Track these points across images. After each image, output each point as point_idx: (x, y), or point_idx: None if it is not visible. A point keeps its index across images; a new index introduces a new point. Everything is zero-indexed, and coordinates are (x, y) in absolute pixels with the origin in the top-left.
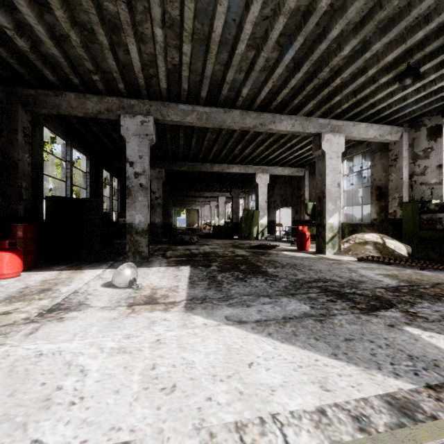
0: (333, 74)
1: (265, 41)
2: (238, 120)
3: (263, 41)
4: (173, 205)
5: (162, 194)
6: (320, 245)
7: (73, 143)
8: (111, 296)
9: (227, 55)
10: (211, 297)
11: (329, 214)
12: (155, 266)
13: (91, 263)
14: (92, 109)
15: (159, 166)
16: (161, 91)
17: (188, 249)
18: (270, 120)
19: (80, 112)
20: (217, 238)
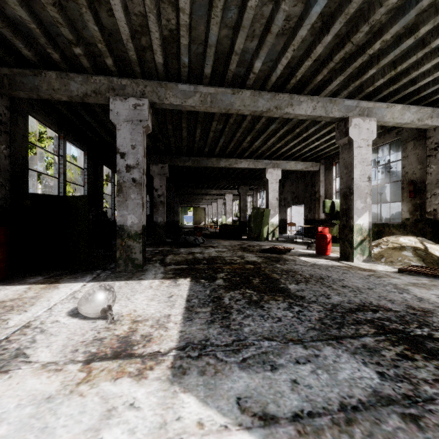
0: (371, 37)
1: None
2: (249, 102)
3: None
4: (179, 202)
5: (167, 192)
6: (346, 251)
7: (67, 136)
8: (70, 337)
9: (237, 12)
10: (215, 342)
11: (357, 213)
12: (148, 277)
13: (74, 273)
14: (77, 91)
15: (162, 162)
16: (157, 68)
17: (191, 252)
18: (286, 102)
19: (64, 95)
20: (224, 238)
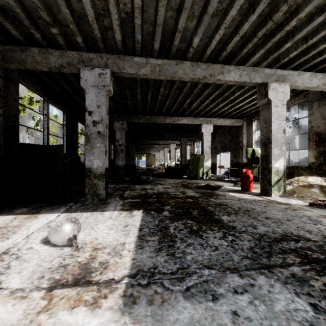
0: (288, 16)
1: None
2: (189, 71)
3: None
4: (136, 150)
5: (126, 142)
6: (266, 188)
7: (49, 99)
8: (39, 263)
9: None
10: (162, 270)
11: (274, 158)
12: (109, 209)
13: (52, 205)
14: (55, 63)
15: (122, 119)
16: (116, 44)
17: (144, 189)
18: (218, 71)
19: (44, 67)
20: (169, 177)
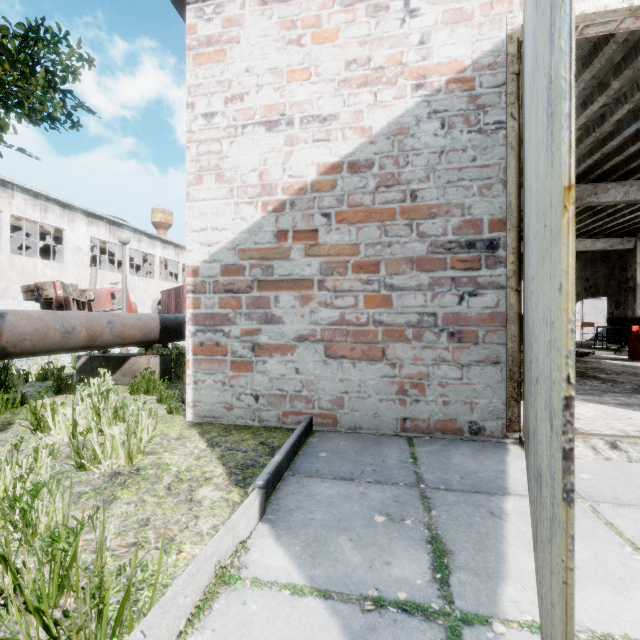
0: None
1: (599, 125)
2: None
3: (596, 123)
4: None
5: None
6: None
7: None
8: None
9: None
10: None
11: None
12: None
13: None
14: None
15: None
16: None
17: None
18: (589, 192)
19: None
20: None
